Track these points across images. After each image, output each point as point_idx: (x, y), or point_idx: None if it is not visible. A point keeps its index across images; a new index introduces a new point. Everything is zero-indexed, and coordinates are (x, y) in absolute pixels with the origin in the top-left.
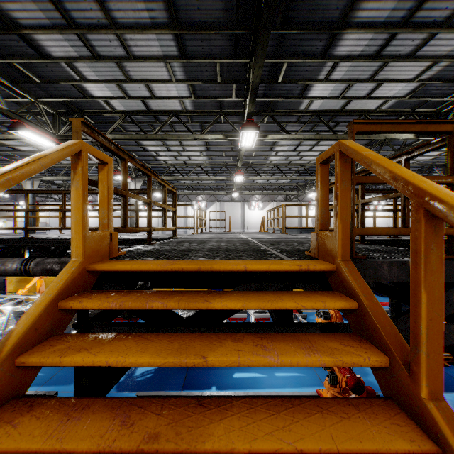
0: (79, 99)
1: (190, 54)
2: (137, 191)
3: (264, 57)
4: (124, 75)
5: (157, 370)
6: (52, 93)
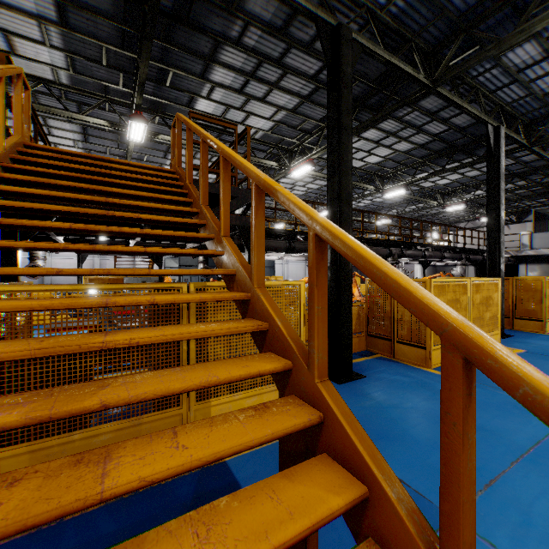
0: None
1: (72, 27)
2: None
3: (149, 60)
4: None
5: None
6: None
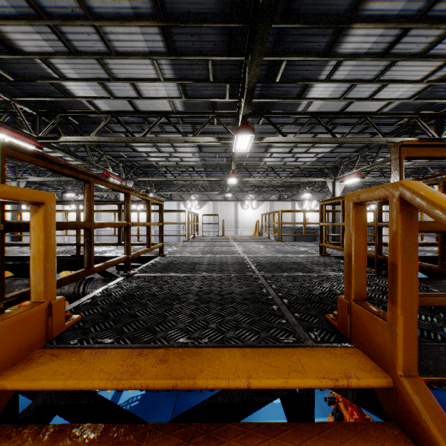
0: (60, 99)
1: (179, 51)
2: (119, 203)
3: (262, 54)
4: (107, 73)
5: (143, 396)
6: (30, 92)
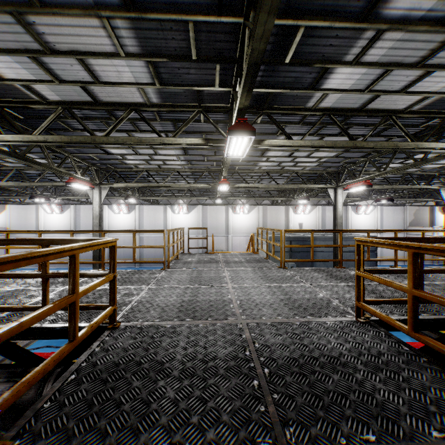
0: None
1: (141, 4)
2: (44, 243)
3: None
4: (36, 41)
5: None
6: None
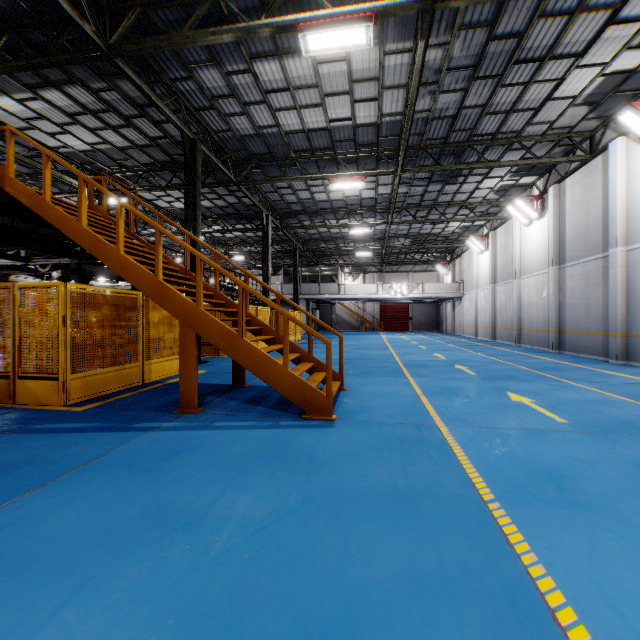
0: None
1: None
2: None
3: (3, 74)
4: None
5: None
6: None
